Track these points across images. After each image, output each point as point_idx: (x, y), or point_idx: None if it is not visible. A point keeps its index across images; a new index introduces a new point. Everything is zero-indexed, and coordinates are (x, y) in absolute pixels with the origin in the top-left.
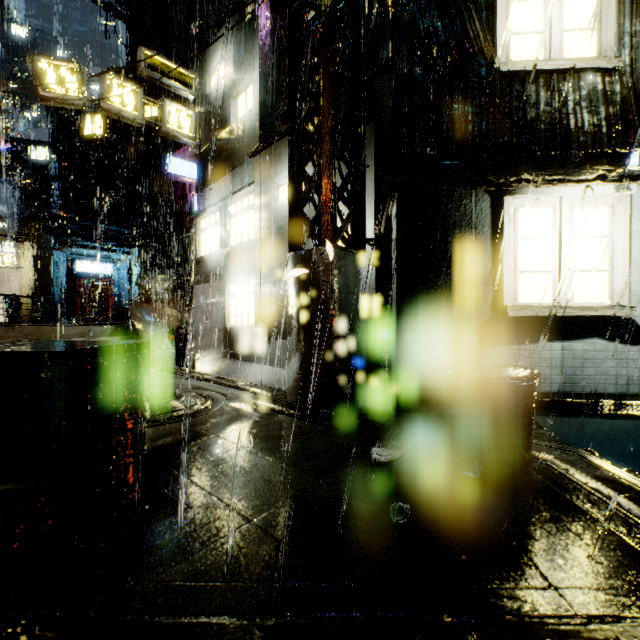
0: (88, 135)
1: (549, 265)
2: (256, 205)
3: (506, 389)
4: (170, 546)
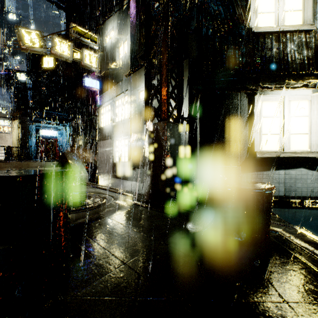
0: (46, 67)
1: (278, 131)
2: (128, 101)
3: (257, 195)
4: (82, 277)
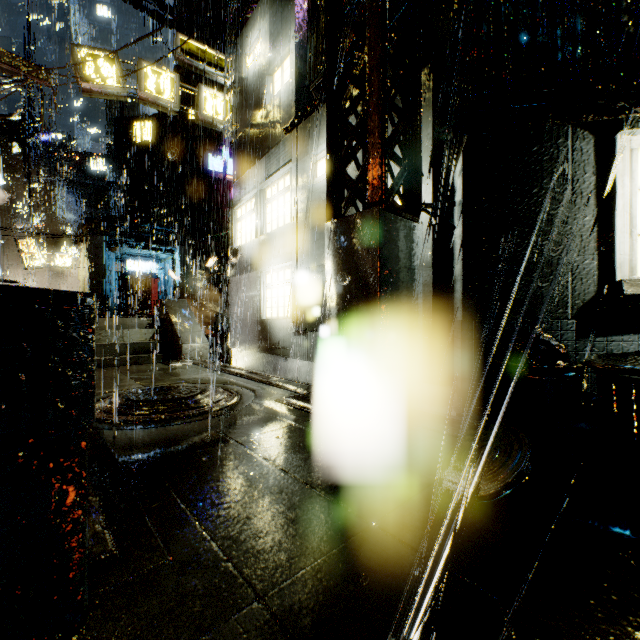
0: (138, 141)
1: None
2: (292, 185)
3: None
4: None
